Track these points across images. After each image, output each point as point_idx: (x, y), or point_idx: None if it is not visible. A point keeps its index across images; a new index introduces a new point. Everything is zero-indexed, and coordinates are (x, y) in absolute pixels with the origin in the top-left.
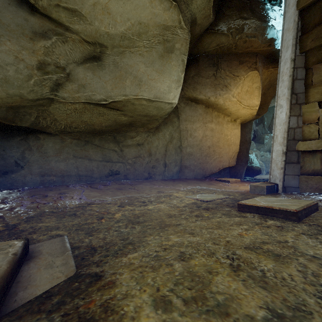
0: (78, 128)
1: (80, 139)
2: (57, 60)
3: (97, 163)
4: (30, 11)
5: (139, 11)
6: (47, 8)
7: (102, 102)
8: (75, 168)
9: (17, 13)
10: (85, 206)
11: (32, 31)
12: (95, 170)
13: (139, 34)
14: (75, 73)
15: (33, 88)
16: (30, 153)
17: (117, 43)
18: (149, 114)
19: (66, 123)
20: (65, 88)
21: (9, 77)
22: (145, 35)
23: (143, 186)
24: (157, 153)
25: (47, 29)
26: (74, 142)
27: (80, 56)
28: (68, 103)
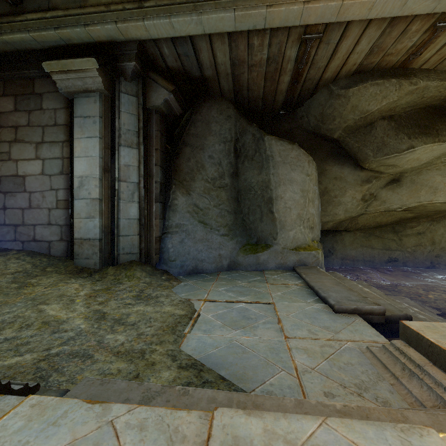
0: (369, 226)
1: (365, 232)
2: (371, 191)
3: (378, 251)
4: (360, 170)
5: (443, 150)
6: (373, 168)
7: (397, 210)
8: (361, 254)
9: (354, 173)
10: (394, 286)
11: (361, 181)
12: (376, 256)
13: (437, 157)
14: (379, 194)
15: (358, 211)
16: (336, 244)
17: (416, 168)
18: (439, 210)
19: (362, 224)
20: (371, 205)
21: (347, 208)
22: (443, 156)
23: (430, 276)
24: (442, 241)
25: (369, 176)
26: (361, 235)
27: (384, 183)
28: (370, 213)
